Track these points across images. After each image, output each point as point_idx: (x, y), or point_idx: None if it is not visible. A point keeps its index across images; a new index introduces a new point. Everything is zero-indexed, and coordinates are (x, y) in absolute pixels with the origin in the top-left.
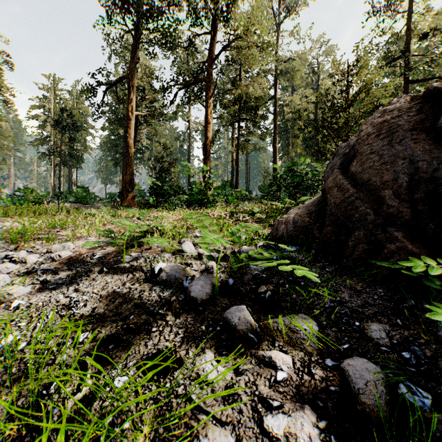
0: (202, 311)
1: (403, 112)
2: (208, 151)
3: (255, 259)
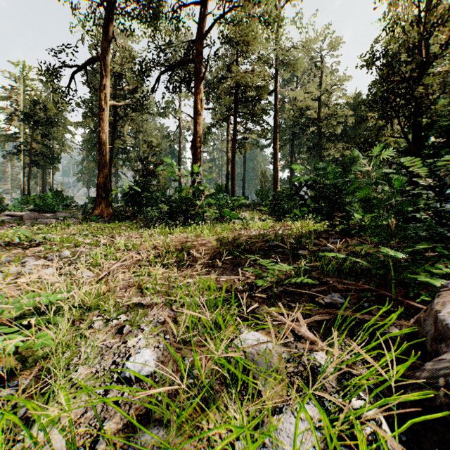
0: None
1: None
2: (198, 149)
3: None
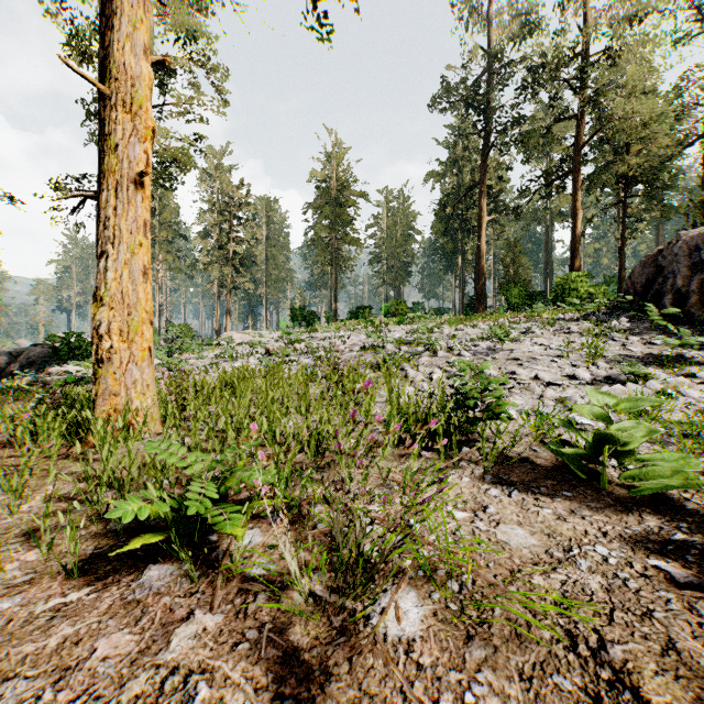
0: (568, 321)
1: (651, 256)
2: (577, 249)
3: (591, 315)
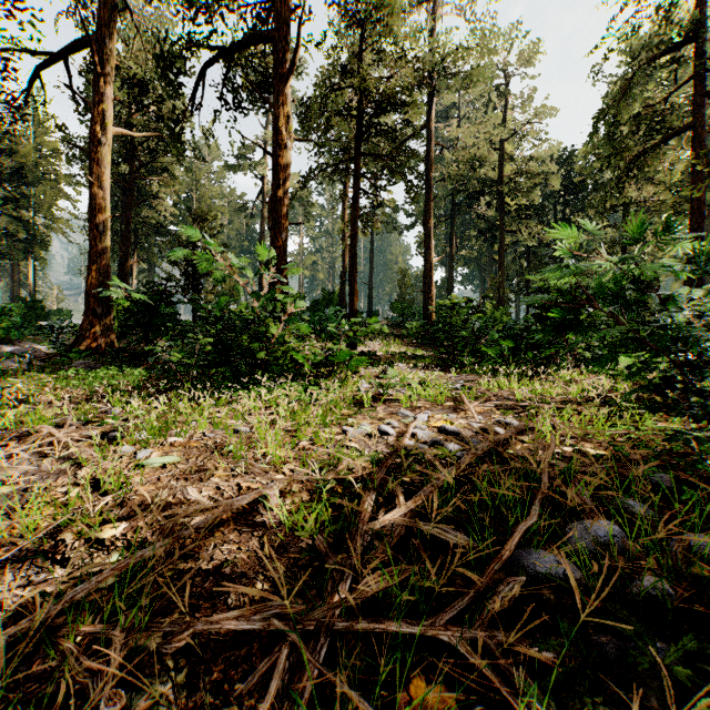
0: None
1: None
2: (283, 218)
3: None
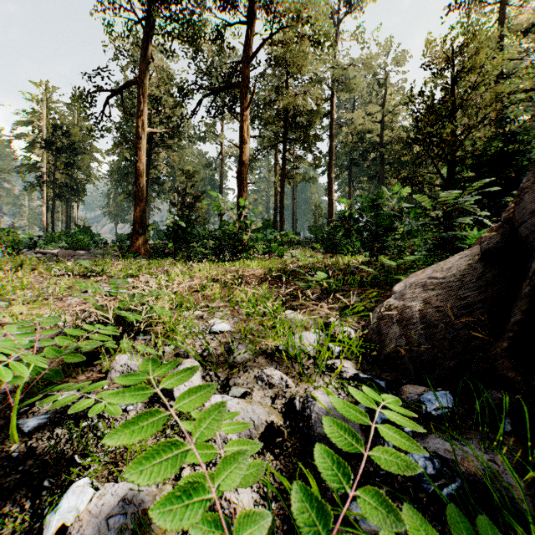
0: None
1: None
2: (244, 180)
3: None
